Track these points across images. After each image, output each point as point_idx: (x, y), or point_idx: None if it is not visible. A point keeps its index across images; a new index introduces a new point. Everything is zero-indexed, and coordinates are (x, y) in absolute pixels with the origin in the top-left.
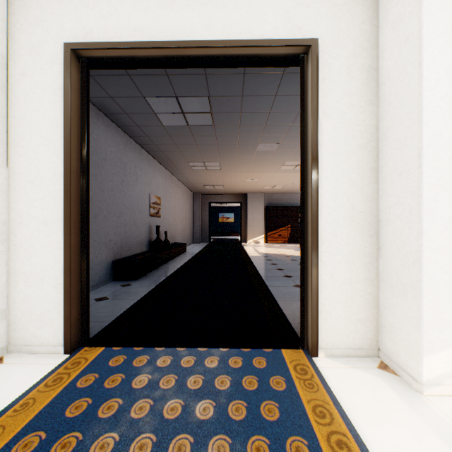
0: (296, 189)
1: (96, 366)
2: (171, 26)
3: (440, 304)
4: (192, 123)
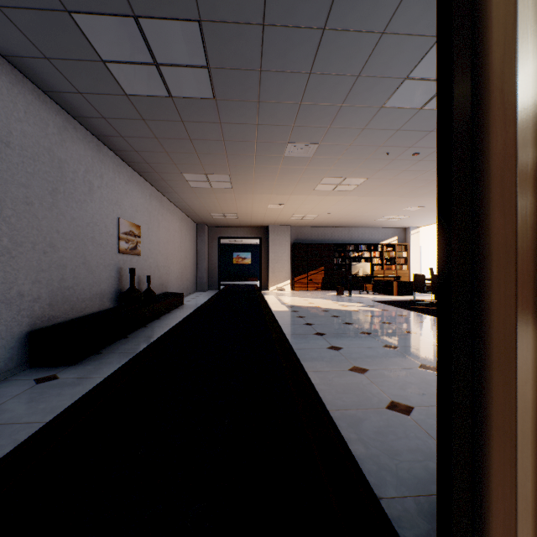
0: (332, 221)
1: None
2: None
3: None
4: (177, 93)
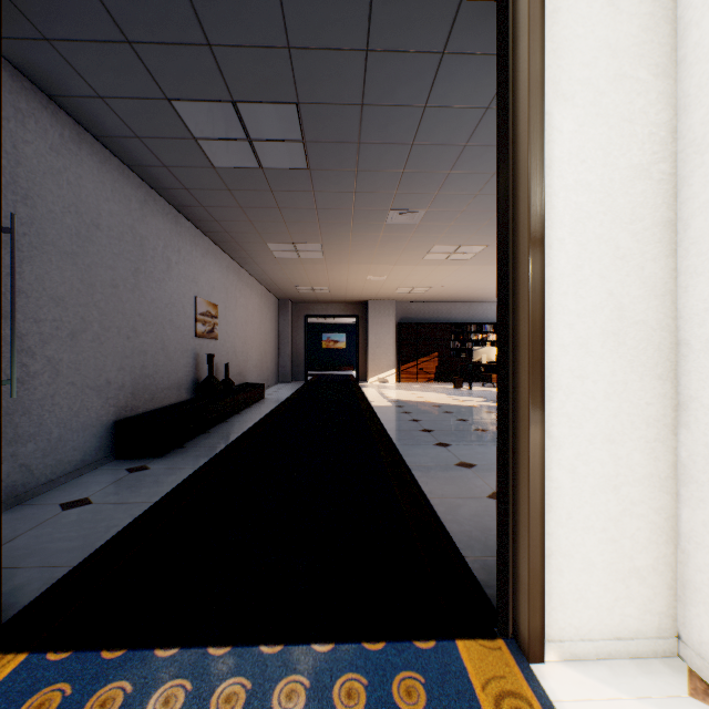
0: (448, 295)
1: None
2: None
3: None
4: (268, 164)
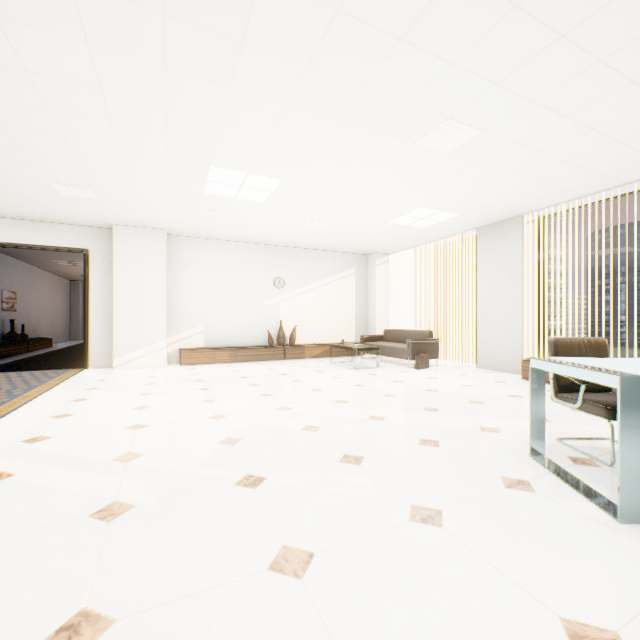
0: None
1: None
2: (17, 237)
3: (120, 343)
4: None
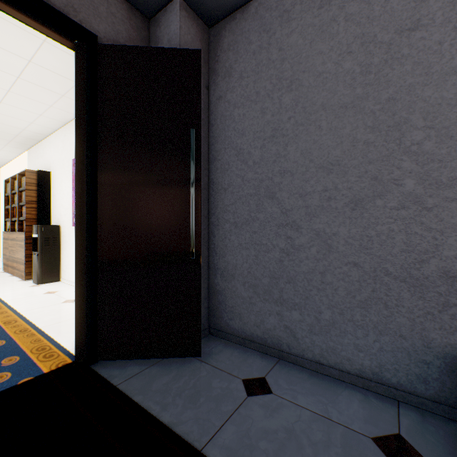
0: None
1: (22, 364)
2: None
3: None
4: None
